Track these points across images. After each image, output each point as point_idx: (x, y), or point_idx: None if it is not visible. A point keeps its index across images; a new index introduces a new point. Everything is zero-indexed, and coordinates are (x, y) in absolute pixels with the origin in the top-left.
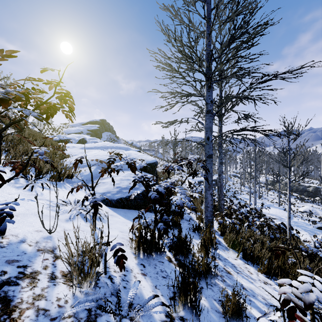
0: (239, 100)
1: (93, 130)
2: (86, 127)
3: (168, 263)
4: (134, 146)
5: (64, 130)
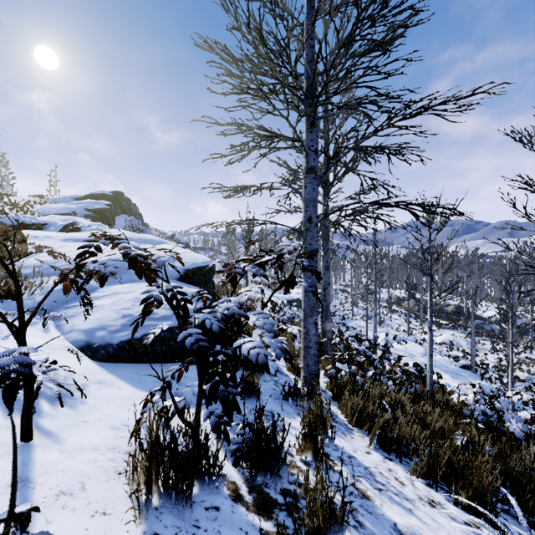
0: (357, 161)
1: (97, 210)
2: (84, 204)
3: (232, 508)
4: (177, 240)
5: (37, 208)
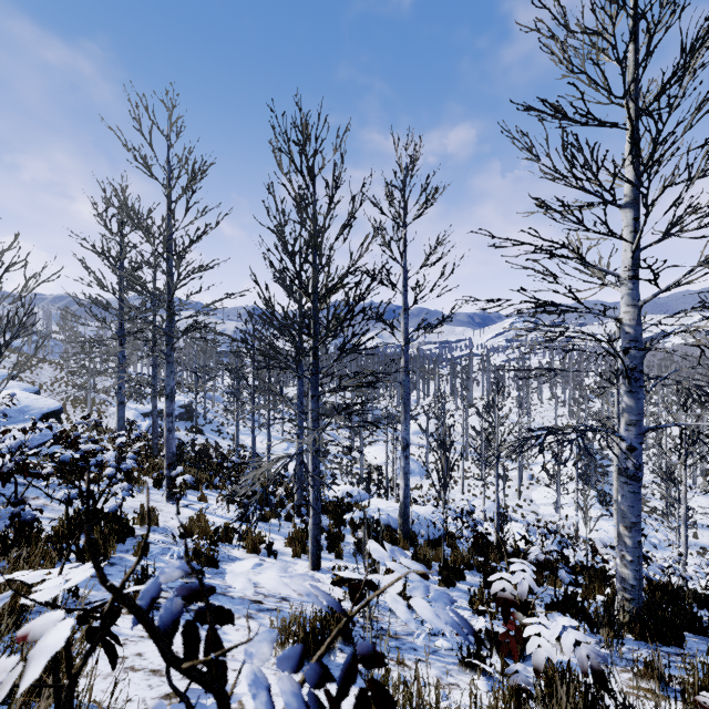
0: None
1: None
2: None
3: None
4: None
5: None
